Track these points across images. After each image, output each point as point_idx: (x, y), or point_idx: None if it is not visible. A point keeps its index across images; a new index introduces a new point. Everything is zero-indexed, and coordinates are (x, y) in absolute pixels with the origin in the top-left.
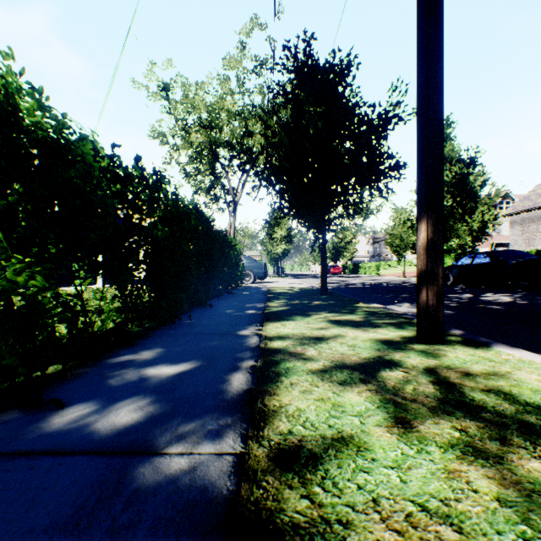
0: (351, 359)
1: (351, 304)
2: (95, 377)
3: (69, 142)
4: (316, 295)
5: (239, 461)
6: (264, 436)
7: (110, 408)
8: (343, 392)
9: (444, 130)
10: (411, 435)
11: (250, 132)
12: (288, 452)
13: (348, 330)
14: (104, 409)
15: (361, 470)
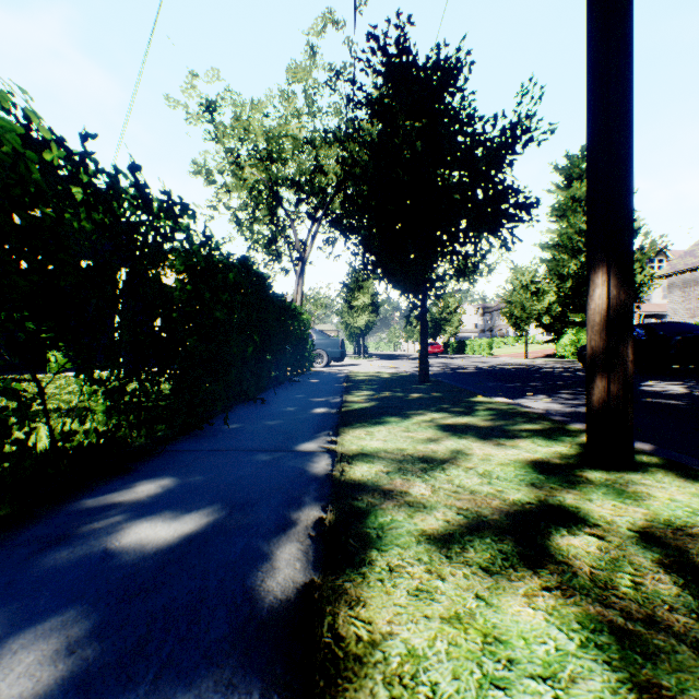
0: (491, 505)
1: (465, 398)
2: (21, 550)
3: None
4: (413, 384)
5: None
6: None
7: (2, 648)
8: (497, 596)
9: (578, 164)
10: None
11: (323, 166)
12: None
13: (472, 444)
14: None
15: None
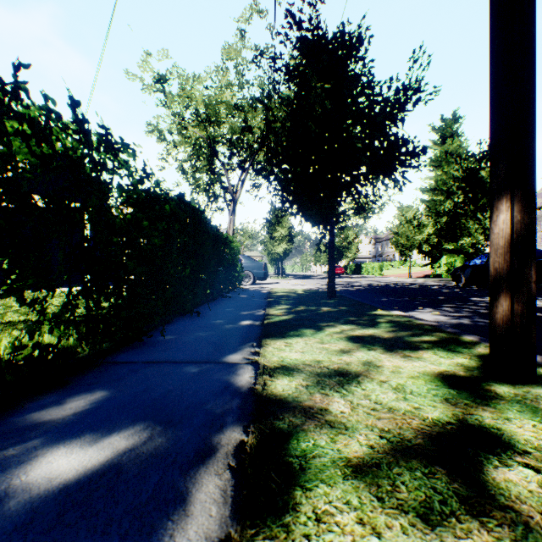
0: (412, 426)
1: (367, 311)
2: None
3: None
4: (323, 299)
5: None
6: None
7: None
8: None
9: (451, 125)
10: None
11: (250, 126)
12: None
13: (381, 355)
14: None
15: None
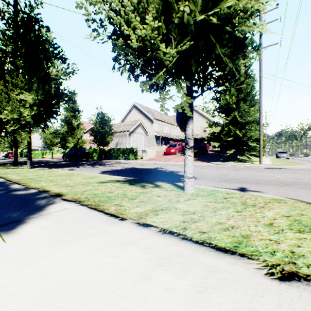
0: None
1: (5, 165)
2: None
3: None
4: None
5: None
6: None
7: None
8: None
9: (72, 96)
10: None
11: None
12: None
13: None
14: None
15: None
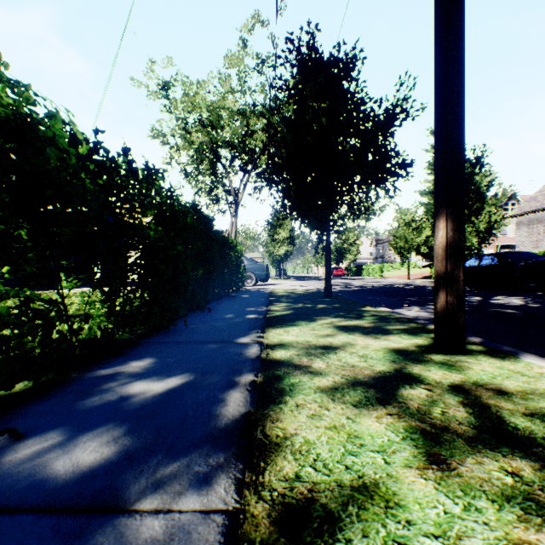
0: (364, 373)
1: (357, 308)
2: (69, 396)
3: (35, 120)
4: (320, 298)
5: (231, 525)
6: (264, 483)
7: (77, 440)
8: (359, 417)
9: None
10: (451, 482)
11: (252, 131)
12: (296, 510)
13: (357, 338)
14: (70, 441)
15: (395, 541)
